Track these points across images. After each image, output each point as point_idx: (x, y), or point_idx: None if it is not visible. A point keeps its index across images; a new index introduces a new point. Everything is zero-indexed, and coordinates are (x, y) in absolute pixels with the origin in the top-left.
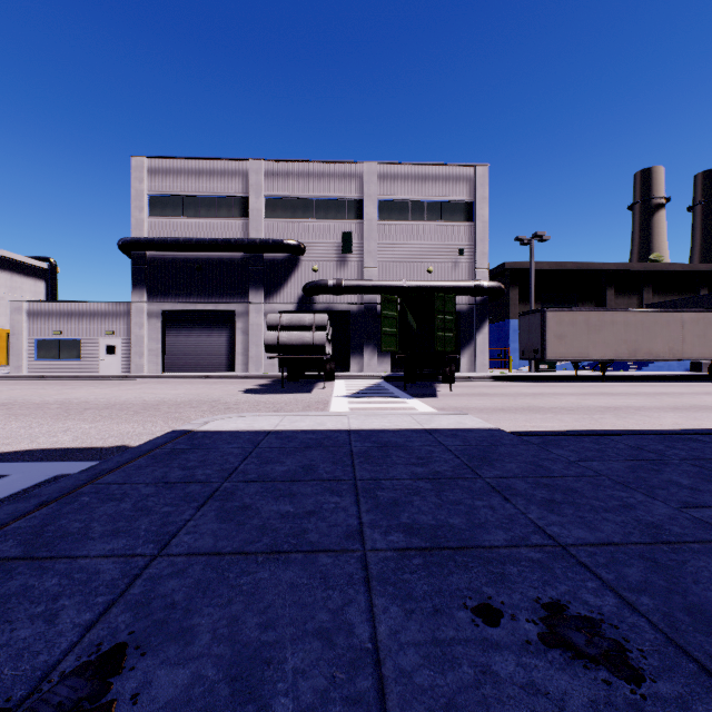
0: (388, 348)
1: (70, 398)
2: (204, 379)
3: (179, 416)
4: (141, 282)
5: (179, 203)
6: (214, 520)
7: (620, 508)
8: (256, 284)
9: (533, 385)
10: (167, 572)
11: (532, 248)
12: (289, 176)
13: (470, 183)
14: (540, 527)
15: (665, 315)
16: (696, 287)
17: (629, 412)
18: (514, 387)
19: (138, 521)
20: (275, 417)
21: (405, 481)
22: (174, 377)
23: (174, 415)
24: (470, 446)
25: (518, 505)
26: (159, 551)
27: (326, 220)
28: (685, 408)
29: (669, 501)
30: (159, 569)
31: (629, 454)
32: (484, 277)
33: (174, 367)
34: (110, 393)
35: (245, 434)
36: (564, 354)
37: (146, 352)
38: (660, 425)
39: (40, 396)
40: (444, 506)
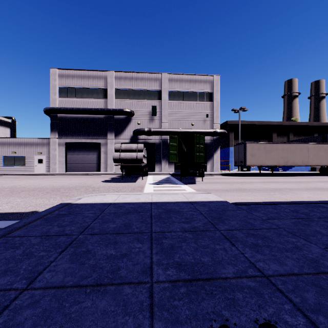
0: (172, 161)
1: (16, 185)
2: (85, 175)
3: (68, 194)
4: (55, 128)
5: (73, 91)
6: (67, 261)
7: (294, 249)
8: (110, 130)
9: (240, 178)
10: (27, 303)
11: (239, 114)
12: (126, 79)
13: (211, 83)
14: (252, 263)
15: (300, 145)
16: (313, 133)
17: (286, 191)
18: (232, 179)
19: (22, 262)
20: (115, 195)
21: (178, 232)
22: (70, 174)
23: (66, 194)
24: (212, 211)
25: (239, 248)
26: (27, 285)
27: (144, 100)
28: (312, 189)
29: (318, 244)
30: (22, 300)
31: (292, 215)
32: (217, 127)
33: (71, 169)
34: (37, 182)
35: (98, 205)
36: (254, 163)
37: (57, 162)
38: (302, 198)
39: (1, 184)
40: (199, 249)
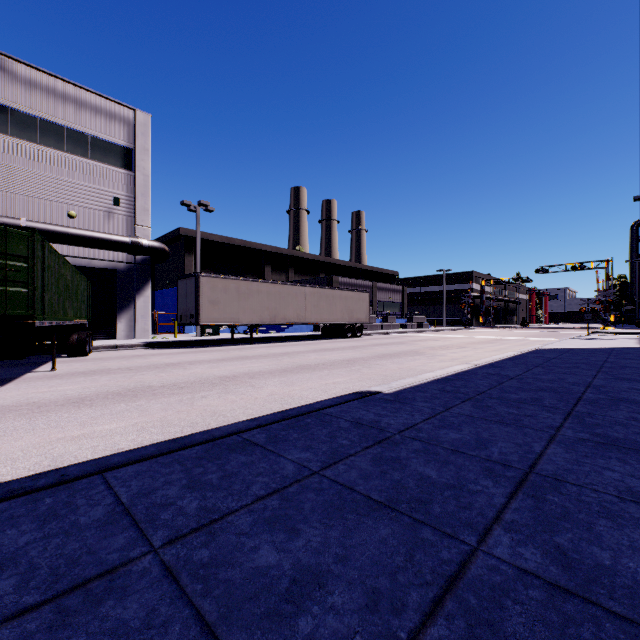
0: None
1: None
2: None
3: None
4: None
5: None
6: None
7: None
8: None
9: (184, 352)
10: None
11: (198, 216)
12: None
13: (129, 126)
14: None
15: (295, 288)
16: (319, 272)
17: (241, 381)
18: (159, 356)
19: None
20: None
21: None
22: None
23: None
24: None
25: None
26: None
27: None
28: (292, 370)
29: None
30: None
31: (61, 562)
32: (146, 235)
33: None
34: None
35: None
36: (218, 319)
37: None
38: (255, 400)
39: None
40: None
